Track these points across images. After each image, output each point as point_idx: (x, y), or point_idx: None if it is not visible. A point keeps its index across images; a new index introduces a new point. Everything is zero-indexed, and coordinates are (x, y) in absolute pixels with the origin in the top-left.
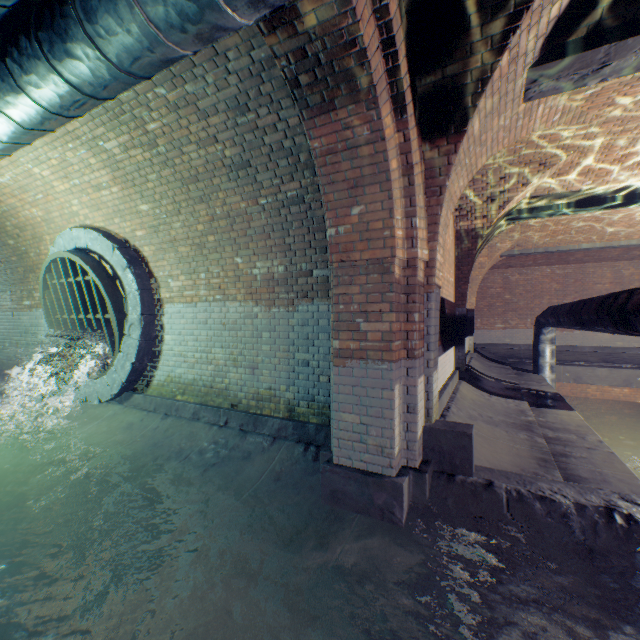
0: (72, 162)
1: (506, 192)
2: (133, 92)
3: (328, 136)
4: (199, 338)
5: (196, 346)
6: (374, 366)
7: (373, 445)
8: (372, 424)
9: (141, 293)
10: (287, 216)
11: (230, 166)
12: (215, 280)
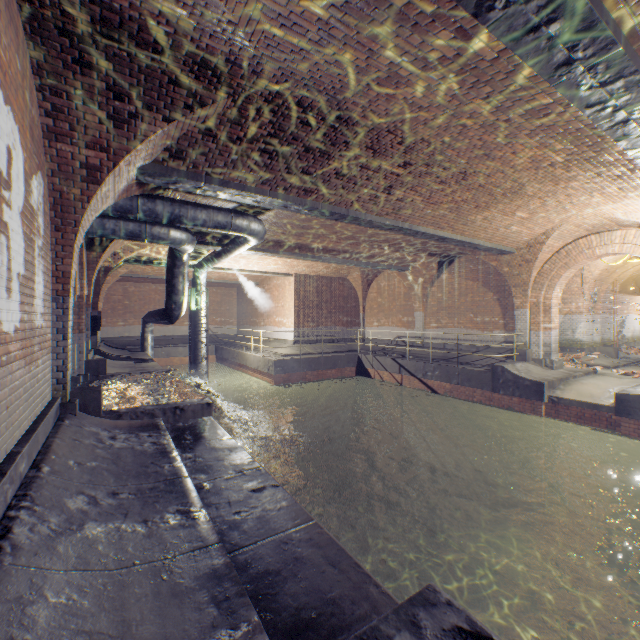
0: None
1: (123, 253)
2: None
3: None
4: None
5: None
6: None
7: None
8: None
9: None
10: None
11: None
12: None
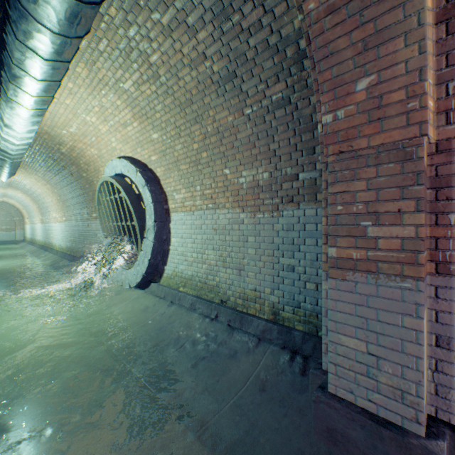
0: (106, 107)
1: None
2: (135, 25)
3: None
4: (195, 241)
5: (193, 247)
6: (388, 283)
7: (387, 385)
8: (385, 357)
9: (154, 205)
10: (271, 122)
11: (218, 81)
12: (207, 191)
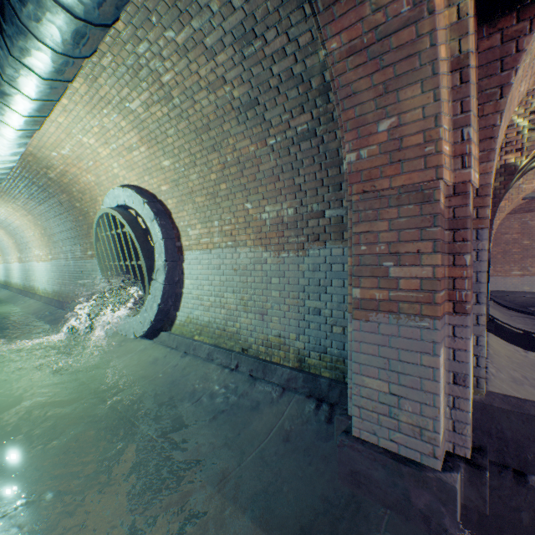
0: (108, 128)
1: None
2: (146, 42)
3: (350, 28)
4: (213, 283)
5: (210, 290)
6: (409, 322)
7: (407, 423)
8: (406, 396)
9: (165, 242)
10: (297, 154)
11: (238, 108)
12: (227, 227)
